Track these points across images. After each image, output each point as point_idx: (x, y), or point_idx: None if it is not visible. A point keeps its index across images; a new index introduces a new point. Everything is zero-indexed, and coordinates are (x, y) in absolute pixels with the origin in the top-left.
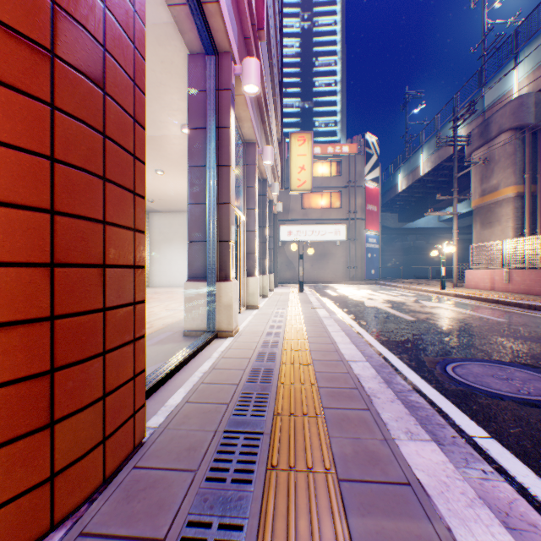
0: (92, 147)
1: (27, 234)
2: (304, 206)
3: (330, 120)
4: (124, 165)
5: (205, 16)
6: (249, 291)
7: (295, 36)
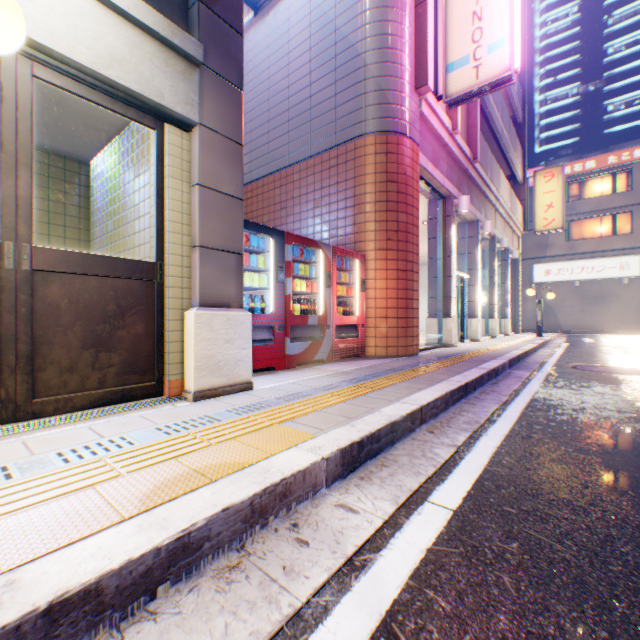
0: (410, 284)
1: (403, 303)
2: (569, 238)
3: (636, 95)
4: (415, 285)
5: (437, 191)
6: (471, 328)
7: None
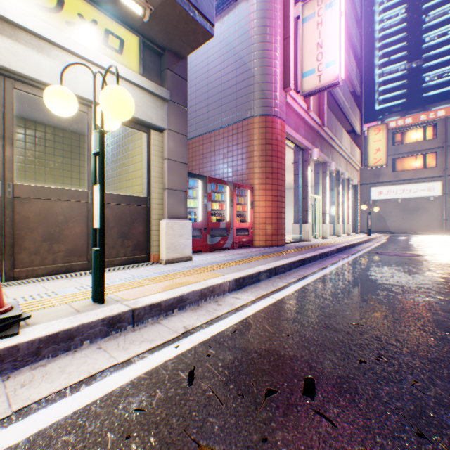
0: (280, 204)
1: (275, 215)
2: (395, 169)
3: (445, 70)
4: (283, 204)
5: (298, 146)
6: (323, 230)
7: (399, 4)
